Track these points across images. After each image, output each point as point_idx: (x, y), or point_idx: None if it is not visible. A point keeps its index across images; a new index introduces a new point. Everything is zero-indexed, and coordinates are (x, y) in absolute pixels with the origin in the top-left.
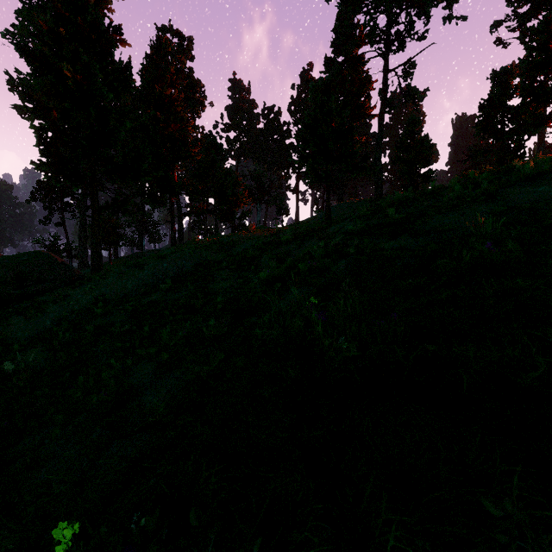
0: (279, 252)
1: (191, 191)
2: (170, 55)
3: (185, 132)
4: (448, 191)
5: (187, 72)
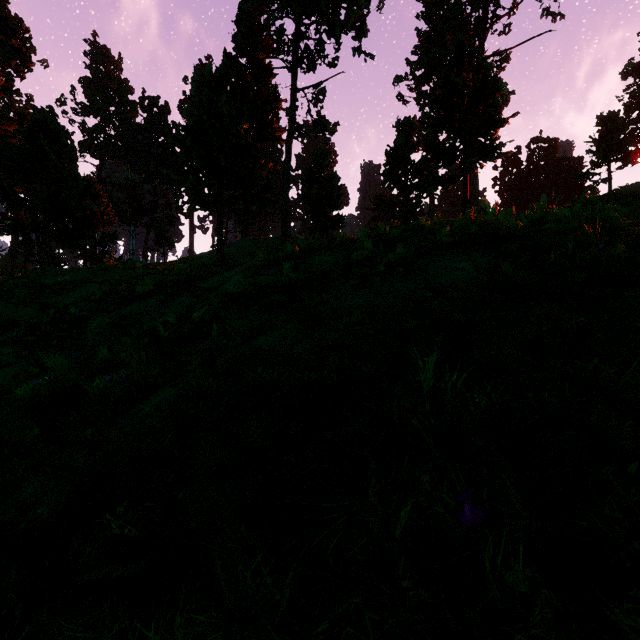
0: (126, 312)
1: None
2: None
3: None
4: (357, 245)
5: None
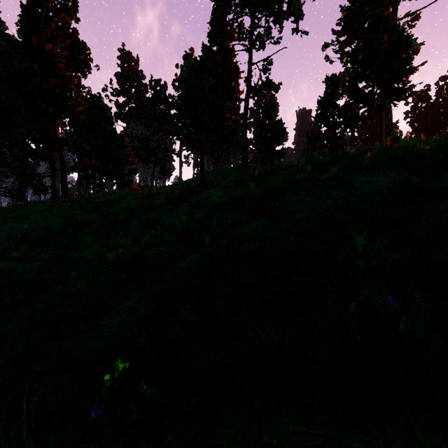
0: (150, 216)
1: (73, 147)
2: (52, 12)
3: (67, 89)
4: (298, 169)
5: (71, 32)
